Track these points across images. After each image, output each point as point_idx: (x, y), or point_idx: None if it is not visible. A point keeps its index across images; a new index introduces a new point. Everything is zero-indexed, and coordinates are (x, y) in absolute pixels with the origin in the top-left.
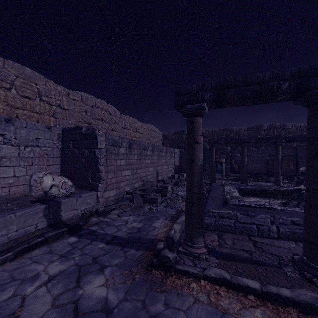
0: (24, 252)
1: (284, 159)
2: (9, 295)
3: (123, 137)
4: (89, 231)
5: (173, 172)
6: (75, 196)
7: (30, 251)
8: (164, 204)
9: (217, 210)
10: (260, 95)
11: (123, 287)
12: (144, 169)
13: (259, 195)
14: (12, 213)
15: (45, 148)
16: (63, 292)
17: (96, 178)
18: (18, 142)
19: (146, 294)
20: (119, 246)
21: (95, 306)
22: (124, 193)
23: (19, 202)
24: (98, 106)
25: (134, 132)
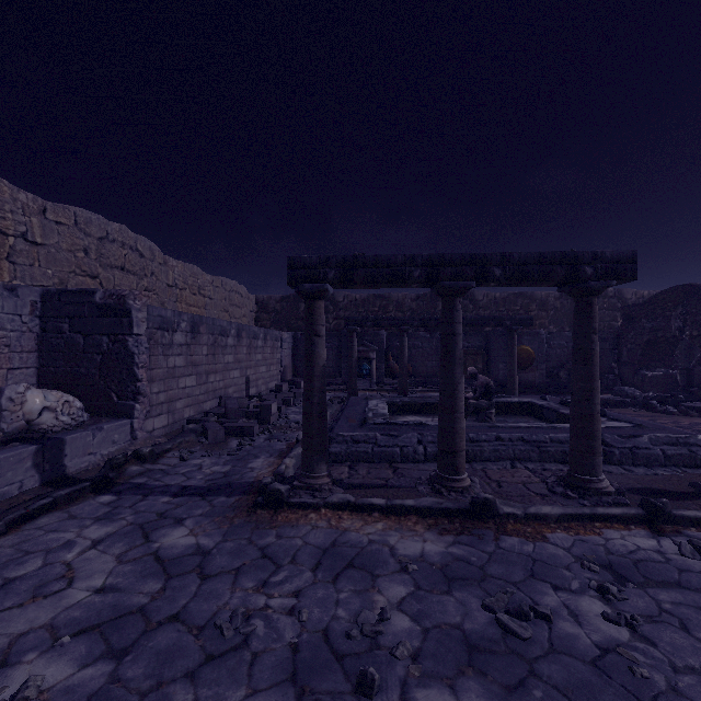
0: (21, 523)
1: (470, 352)
2: (38, 566)
3: (181, 312)
4: (132, 485)
5: (280, 379)
6: (88, 429)
7: (31, 520)
8: (265, 436)
9: (350, 432)
10: (391, 281)
11: (218, 532)
12: (221, 373)
13: (421, 412)
14: None
15: (5, 332)
16: (128, 550)
17: (129, 392)
18: None
19: (252, 533)
20: (198, 496)
21: (185, 552)
22: (184, 421)
23: None
24: (114, 238)
25: (194, 295)
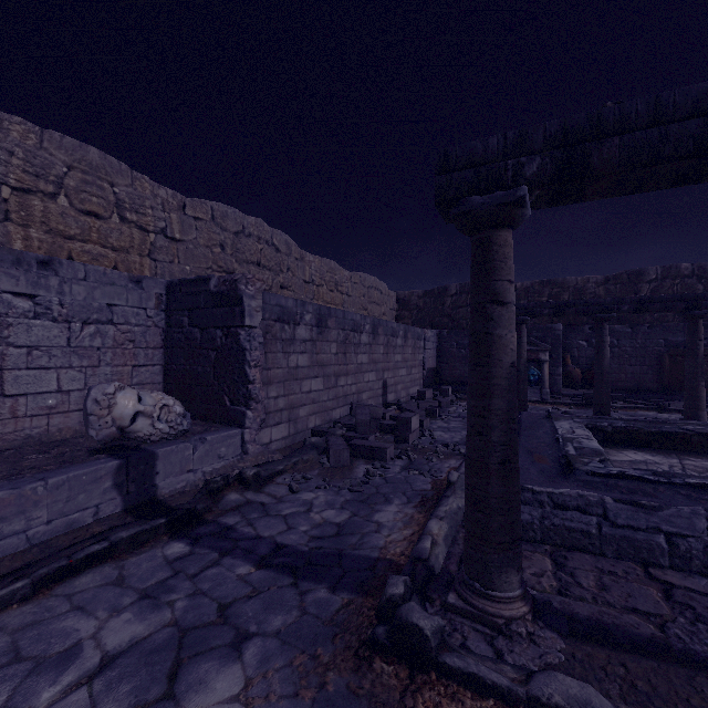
0: (58, 579)
1: (705, 353)
2: None
3: (304, 302)
4: (217, 529)
5: (422, 383)
6: (191, 439)
7: (73, 576)
8: (401, 462)
9: (547, 487)
10: (706, 150)
11: None
12: (353, 376)
13: (650, 446)
14: (39, 479)
15: (129, 327)
16: None
17: (241, 396)
18: (67, 313)
19: None
20: (289, 575)
21: None
22: (308, 432)
23: (65, 451)
24: (250, 232)
25: (331, 292)
